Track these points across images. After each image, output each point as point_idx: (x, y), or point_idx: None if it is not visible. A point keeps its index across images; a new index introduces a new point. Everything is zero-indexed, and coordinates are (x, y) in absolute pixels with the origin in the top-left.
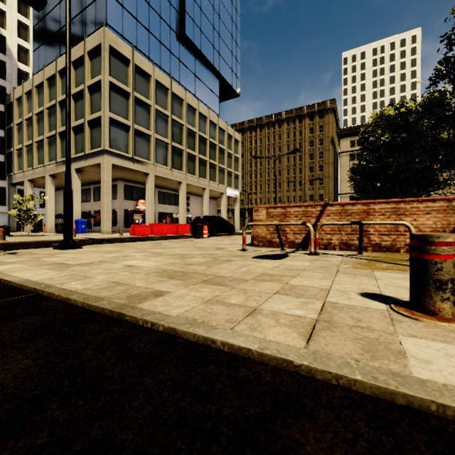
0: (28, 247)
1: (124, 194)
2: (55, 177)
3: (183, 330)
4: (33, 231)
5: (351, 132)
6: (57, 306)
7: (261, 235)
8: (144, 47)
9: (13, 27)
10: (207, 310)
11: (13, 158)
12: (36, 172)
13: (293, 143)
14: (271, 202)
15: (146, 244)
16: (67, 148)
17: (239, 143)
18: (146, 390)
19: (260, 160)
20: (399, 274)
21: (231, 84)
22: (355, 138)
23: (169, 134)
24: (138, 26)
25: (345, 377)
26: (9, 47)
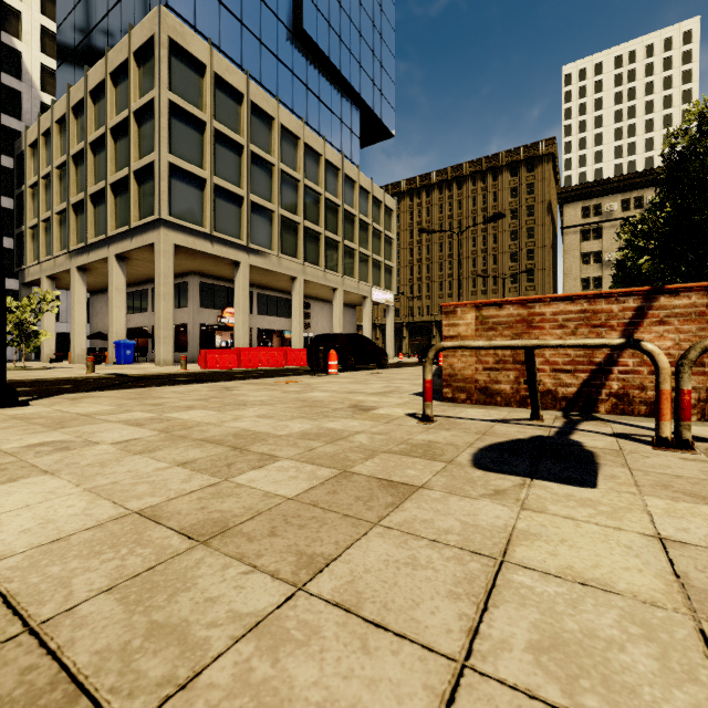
0: None
1: (201, 298)
2: (87, 270)
3: None
4: (53, 360)
5: (583, 193)
6: None
7: (464, 374)
8: (233, 48)
9: (33, 36)
10: None
11: (26, 241)
12: (58, 263)
13: (482, 214)
14: None
15: (200, 391)
16: None
17: (392, 214)
18: None
19: (427, 243)
20: None
21: (379, 117)
22: (589, 202)
23: (275, 194)
24: (223, 13)
25: None
26: (27, 69)
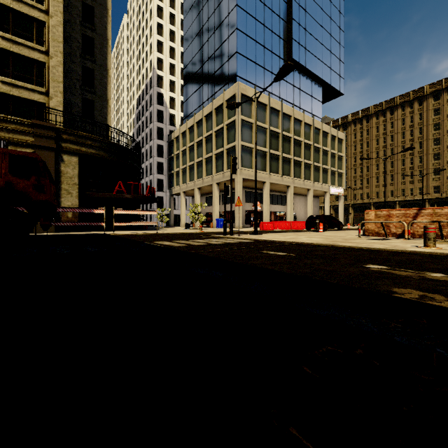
0: (228, 234)
1: (245, 198)
2: (200, 189)
3: (353, 246)
4: None
5: None
6: (309, 244)
7: (371, 229)
8: (260, 82)
9: (166, 85)
10: (357, 245)
11: (173, 177)
12: (188, 186)
13: (410, 129)
14: (381, 197)
15: (289, 234)
16: (255, 184)
17: (342, 142)
18: (352, 249)
19: (367, 153)
20: (444, 244)
21: (334, 86)
22: None
23: (280, 147)
24: (256, 67)
25: (391, 249)
26: (165, 100)
